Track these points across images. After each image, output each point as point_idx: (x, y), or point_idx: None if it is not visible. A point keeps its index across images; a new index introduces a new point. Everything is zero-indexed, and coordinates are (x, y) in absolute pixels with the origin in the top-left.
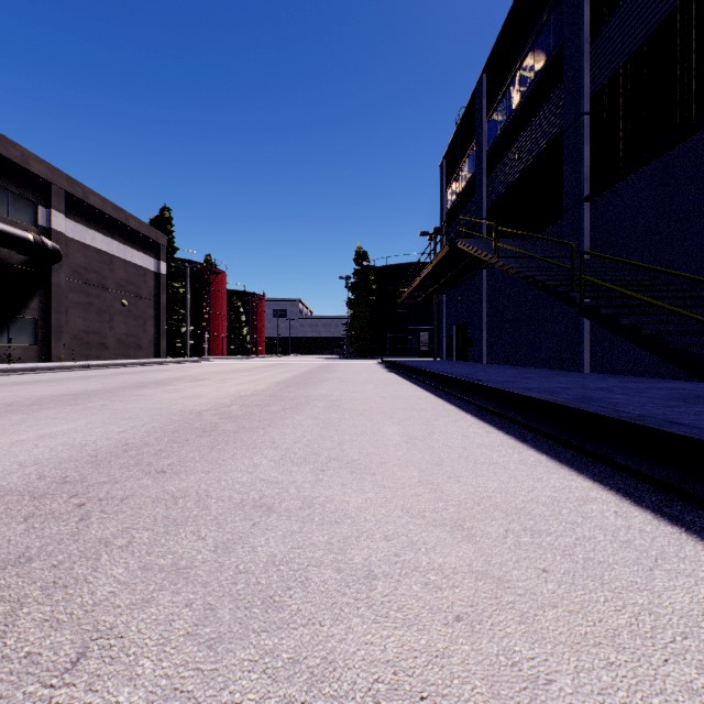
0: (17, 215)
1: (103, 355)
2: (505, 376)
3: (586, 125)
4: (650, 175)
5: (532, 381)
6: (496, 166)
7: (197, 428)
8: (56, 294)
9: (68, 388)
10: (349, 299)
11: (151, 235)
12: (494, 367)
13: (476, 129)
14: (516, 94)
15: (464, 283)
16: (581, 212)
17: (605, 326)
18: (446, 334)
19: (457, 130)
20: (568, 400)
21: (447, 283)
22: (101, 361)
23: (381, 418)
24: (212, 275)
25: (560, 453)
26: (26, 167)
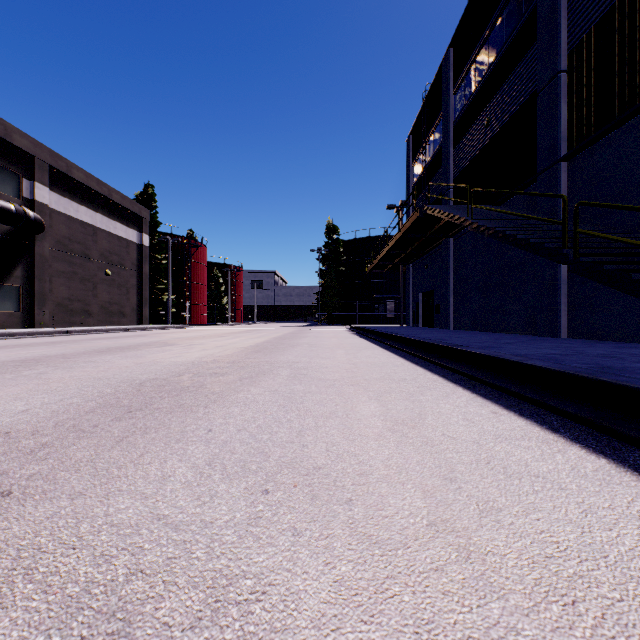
0: (0, 186)
1: (87, 322)
2: (483, 341)
3: (563, 83)
4: (639, 126)
5: (517, 346)
6: (464, 136)
7: (122, 406)
8: (40, 263)
9: (25, 354)
10: (320, 270)
11: (133, 209)
12: (464, 333)
13: (443, 101)
14: (484, 62)
15: (431, 252)
16: (558, 173)
17: (609, 283)
18: (412, 302)
19: (423, 105)
20: (591, 371)
21: (414, 252)
22: (84, 327)
23: (354, 391)
24: (193, 248)
25: (623, 454)
26: (10, 141)
